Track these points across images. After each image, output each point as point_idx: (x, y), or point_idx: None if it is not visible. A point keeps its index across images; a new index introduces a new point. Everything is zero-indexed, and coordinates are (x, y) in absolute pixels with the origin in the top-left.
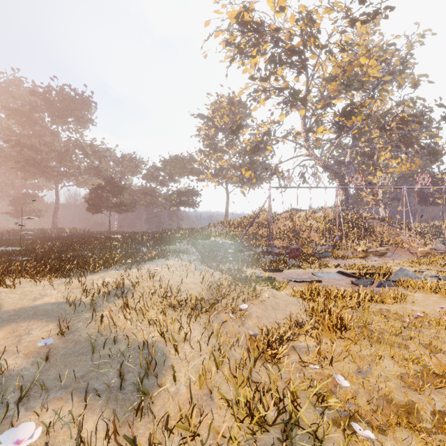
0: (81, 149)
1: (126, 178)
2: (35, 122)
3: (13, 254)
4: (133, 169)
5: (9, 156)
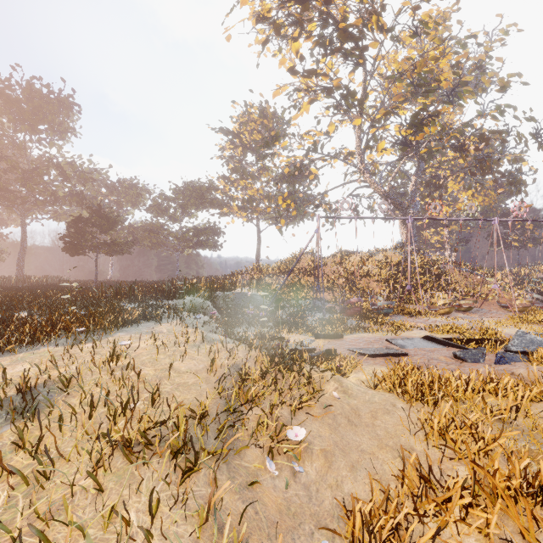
0: (57, 168)
1: (124, 211)
2: None
3: None
4: (134, 199)
5: None
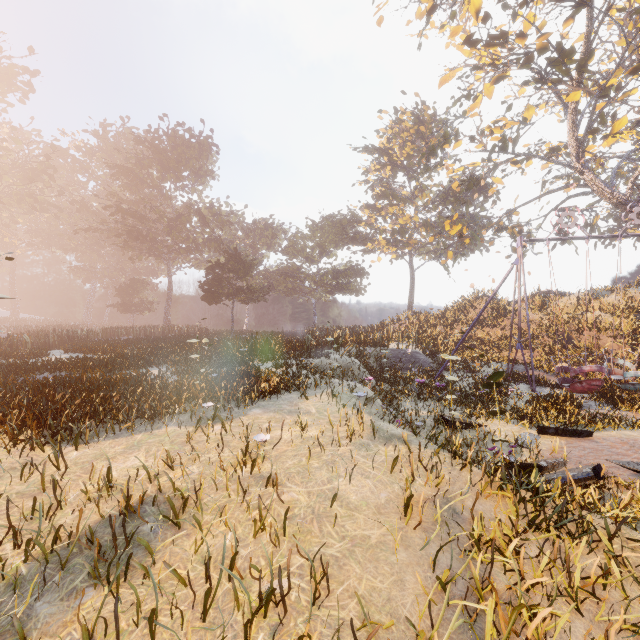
0: (197, 213)
1: (260, 254)
2: (142, 182)
3: (54, 367)
4: (269, 241)
5: (112, 229)
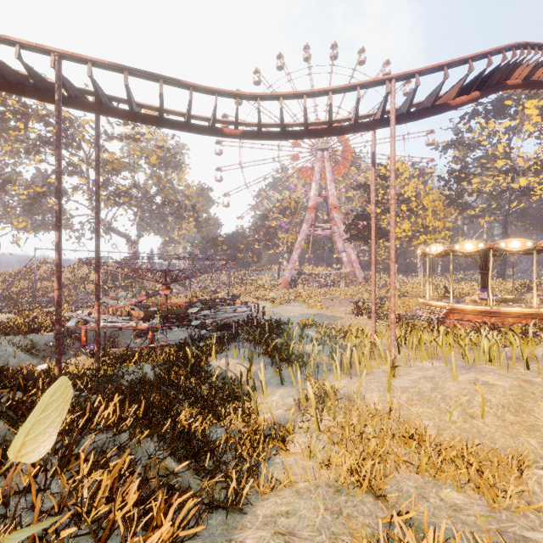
0: None
1: None
2: None
3: None
4: None
5: None
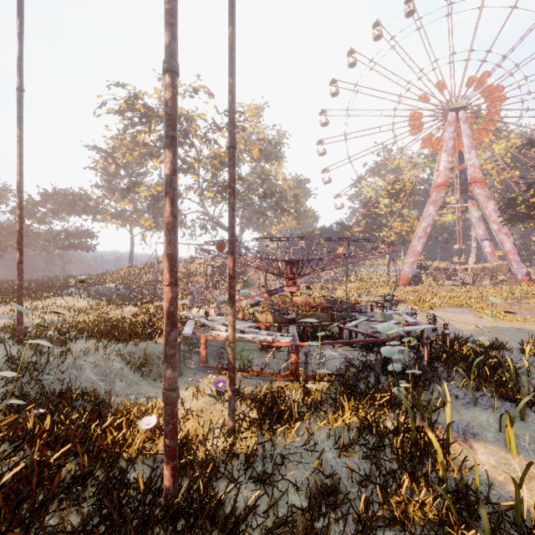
0: None
1: None
2: None
3: None
4: None
5: None
